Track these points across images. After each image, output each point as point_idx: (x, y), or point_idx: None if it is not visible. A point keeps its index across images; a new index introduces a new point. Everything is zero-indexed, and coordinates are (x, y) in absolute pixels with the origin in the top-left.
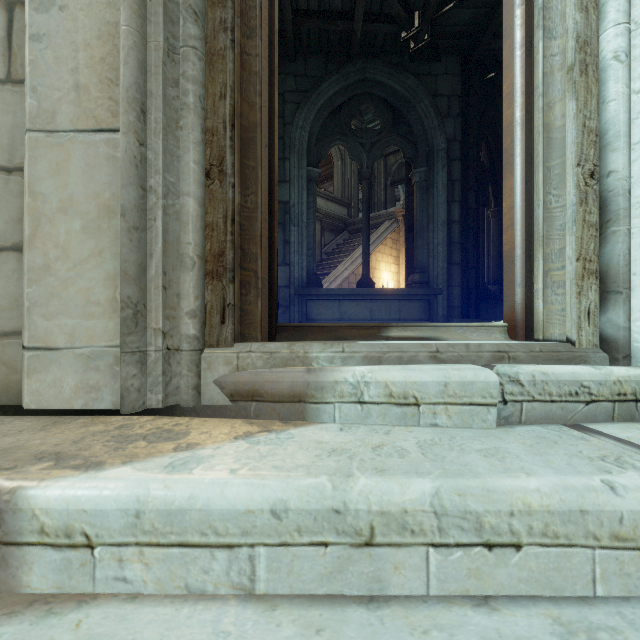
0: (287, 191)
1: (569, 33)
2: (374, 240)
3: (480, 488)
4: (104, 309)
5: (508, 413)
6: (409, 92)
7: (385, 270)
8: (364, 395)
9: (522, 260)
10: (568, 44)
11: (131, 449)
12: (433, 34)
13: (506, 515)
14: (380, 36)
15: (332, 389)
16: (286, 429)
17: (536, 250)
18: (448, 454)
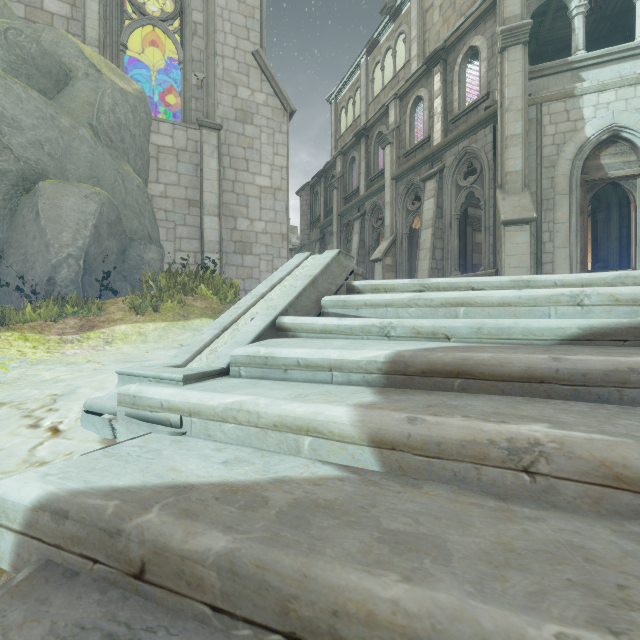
0: None
1: None
2: None
3: None
4: (566, 269)
5: None
6: None
7: None
8: None
9: (634, 259)
10: None
11: None
12: None
13: None
14: None
15: None
16: None
17: (636, 258)
18: None
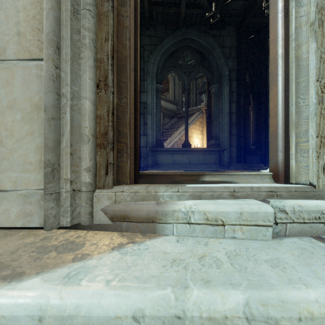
0: (145, 97)
1: (311, 3)
2: (190, 122)
3: (276, 299)
4: (34, 167)
5: (278, 230)
6: (209, 45)
7: (196, 137)
8: (191, 219)
9: (282, 136)
10: (311, 9)
11: (45, 259)
12: (222, 14)
13: (296, 320)
14: (194, 15)
15: (172, 215)
16: (144, 241)
17: (290, 131)
18: (248, 264)
